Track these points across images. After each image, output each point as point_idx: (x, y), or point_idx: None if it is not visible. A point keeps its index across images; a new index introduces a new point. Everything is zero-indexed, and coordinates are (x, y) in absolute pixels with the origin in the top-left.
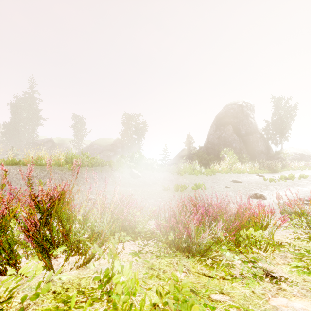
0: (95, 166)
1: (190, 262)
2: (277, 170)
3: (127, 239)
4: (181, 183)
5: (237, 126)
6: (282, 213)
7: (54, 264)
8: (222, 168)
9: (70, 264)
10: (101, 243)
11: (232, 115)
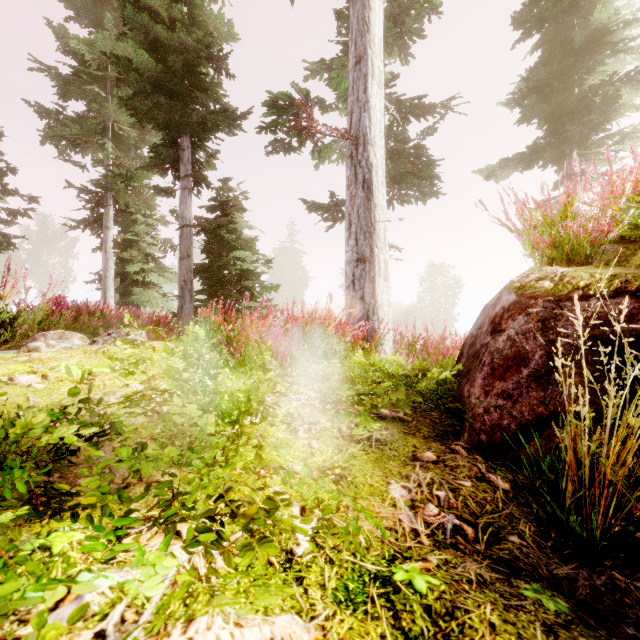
0: None
1: None
2: None
3: None
4: None
5: None
6: None
7: None
8: None
9: None
10: None
11: None
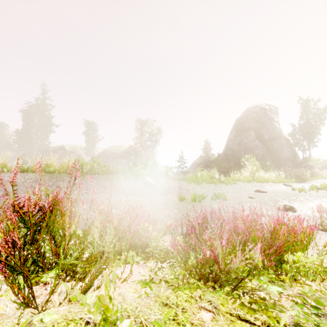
0: (105, 174)
1: (218, 295)
2: (305, 179)
3: (136, 260)
4: (198, 193)
5: (260, 131)
6: (325, 229)
7: (41, 294)
8: (244, 176)
9: (62, 295)
10: (102, 268)
11: (254, 119)
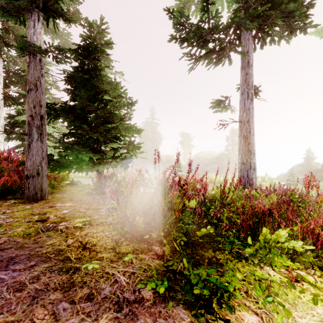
0: None
1: None
2: None
3: None
4: None
5: None
6: None
7: None
8: None
9: None
10: None
11: None
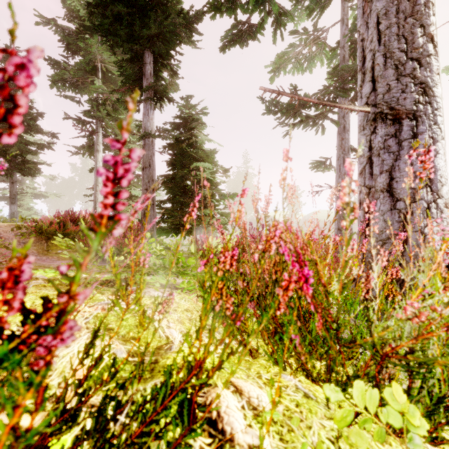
0: None
1: None
2: None
3: None
4: None
5: None
6: None
7: None
8: None
9: None
10: None
11: None
